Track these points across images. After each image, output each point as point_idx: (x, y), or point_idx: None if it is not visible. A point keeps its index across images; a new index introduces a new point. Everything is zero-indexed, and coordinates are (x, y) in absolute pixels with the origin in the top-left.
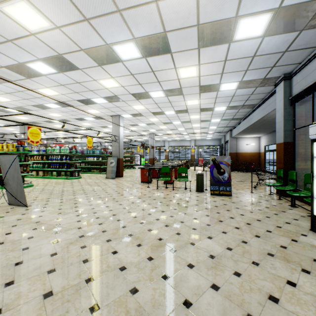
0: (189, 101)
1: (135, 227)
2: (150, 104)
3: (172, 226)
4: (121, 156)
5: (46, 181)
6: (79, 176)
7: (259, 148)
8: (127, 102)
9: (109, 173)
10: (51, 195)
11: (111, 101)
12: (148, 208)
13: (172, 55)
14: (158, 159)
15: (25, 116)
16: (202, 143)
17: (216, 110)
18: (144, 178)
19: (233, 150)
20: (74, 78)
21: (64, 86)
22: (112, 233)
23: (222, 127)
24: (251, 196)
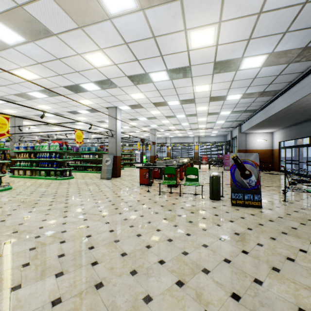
0: (198, 87)
1: (120, 287)
2: (151, 91)
3: (190, 285)
4: (118, 153)
5: (30, 183)
6: (71, 175)
7: (272, 144)
8: (123, 89)
9: (104, 172)
10: (21, 204)
11: (104, 88)
12: (146, 232)
13: (182, 3)
14: (160, 156)
15: (12, 109)
16: (206, 140)
17: (228, 99)
18: (143, 179)
19: (243, 147)
20: (51, 51)
21: (43, 65)
22: (71, 309)
23: (231, 121)
24: (289, 207)
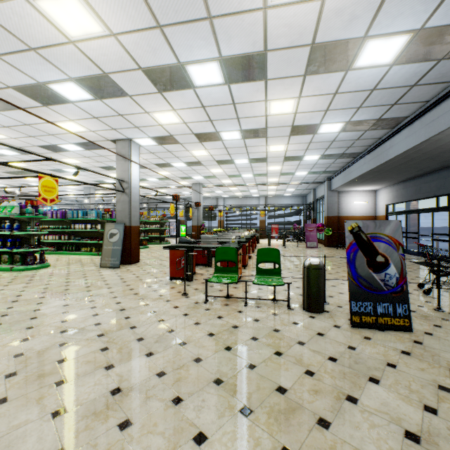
0: (274, 104)
1: None
2: (190, 109)
3: None
4: (133, 221)
5: None
6: (45, 262)
7: (375, 209)
8: (139, 102)
9: (108, 255)
10: None
11: (100, 97)
12: None
13: None
14: (208, 226)
15: None
16: (276, 202)
17: (322, 131)
18: (177, 270)
19: (334, 213)
20: None
21: None
22: None
23: (317, 173)
24: None
